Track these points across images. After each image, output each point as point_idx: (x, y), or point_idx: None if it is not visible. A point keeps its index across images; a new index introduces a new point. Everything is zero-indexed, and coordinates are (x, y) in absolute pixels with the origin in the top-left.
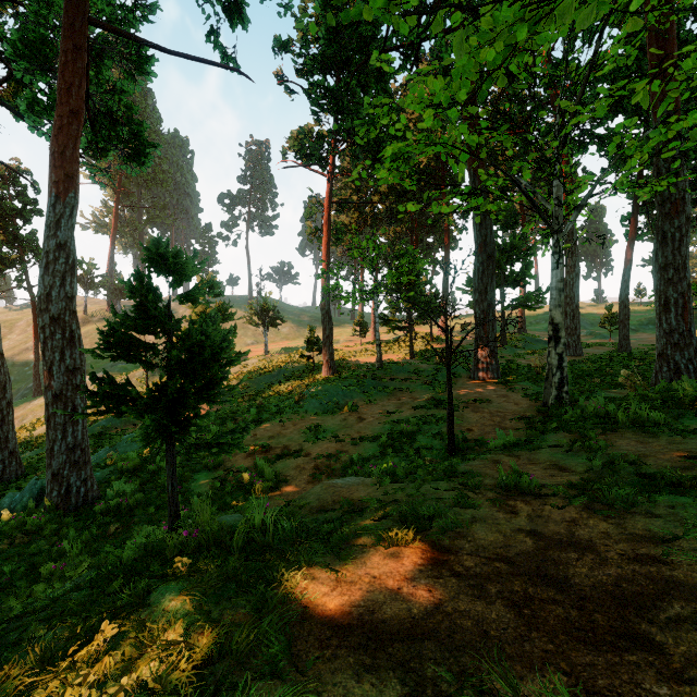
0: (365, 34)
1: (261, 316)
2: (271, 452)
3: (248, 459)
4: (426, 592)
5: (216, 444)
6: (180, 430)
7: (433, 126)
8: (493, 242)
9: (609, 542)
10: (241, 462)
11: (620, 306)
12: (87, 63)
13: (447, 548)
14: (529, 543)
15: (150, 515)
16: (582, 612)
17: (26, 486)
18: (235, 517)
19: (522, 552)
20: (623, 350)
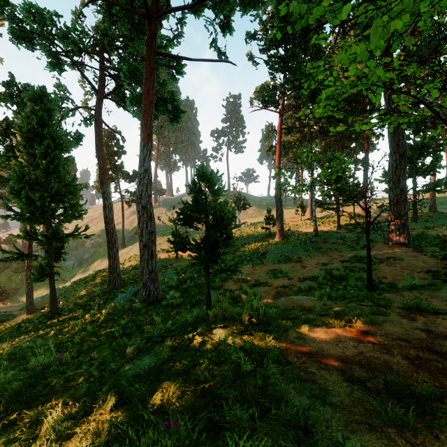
0: None
1: (236, 203)
2: (248, 282)
3: (236, 285)
4: (353, 347)
5: (227, 270)
6: (213, 261)
7: (356, 74)
8: (405, 144)
9: None
10: (232, 286)
11: None
12: None
13: (366, 331)
14: (423, 335)
15: (188, 309)
16: None
17: (128, 290)
18: (238, 310)
19: (417, 338)
20: None
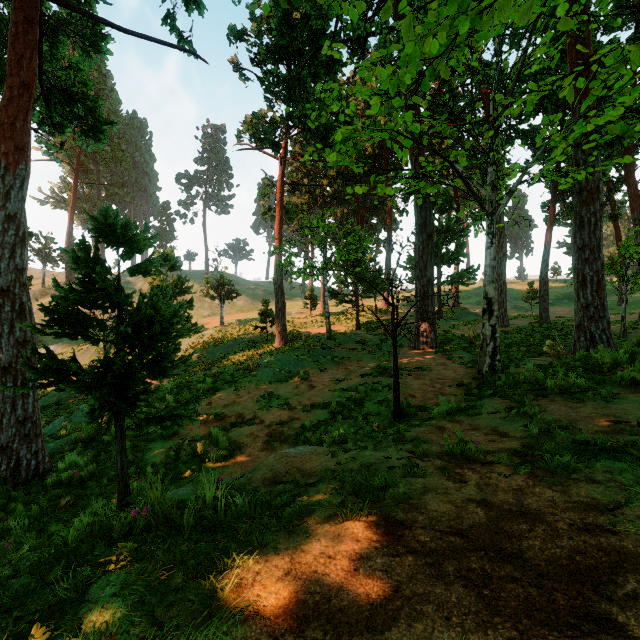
0: (315, 28)
1: (217, 289)
2: (226, 420)
3: (203, 427)
4: (383, 573)
5: (168, 418)
6: (129, 405)
7: (380, 113)
8: (432, 223)
9: (557, 511)
10: (196, 430)
11: (540, 283)
12: (40, 37)
13: (401, 521)
14: (481, 514)
15: (103, 487)
16: (541, 591)
17: None
18: (188, 491)
19: (475, 524)
20: (543, 321)
